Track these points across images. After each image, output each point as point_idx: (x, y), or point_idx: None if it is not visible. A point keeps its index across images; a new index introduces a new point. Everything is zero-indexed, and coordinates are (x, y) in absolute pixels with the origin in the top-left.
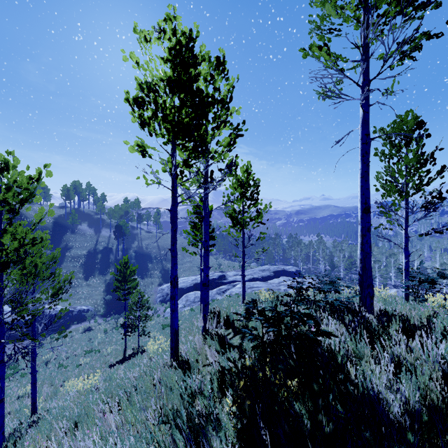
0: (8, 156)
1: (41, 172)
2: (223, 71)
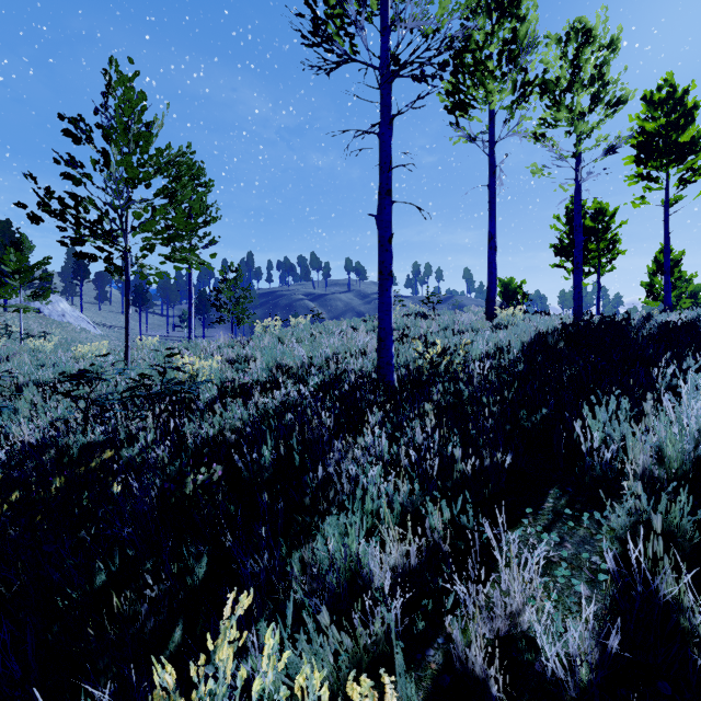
0: (511, 279)
1: (522, 283)
2: (601, 213)
